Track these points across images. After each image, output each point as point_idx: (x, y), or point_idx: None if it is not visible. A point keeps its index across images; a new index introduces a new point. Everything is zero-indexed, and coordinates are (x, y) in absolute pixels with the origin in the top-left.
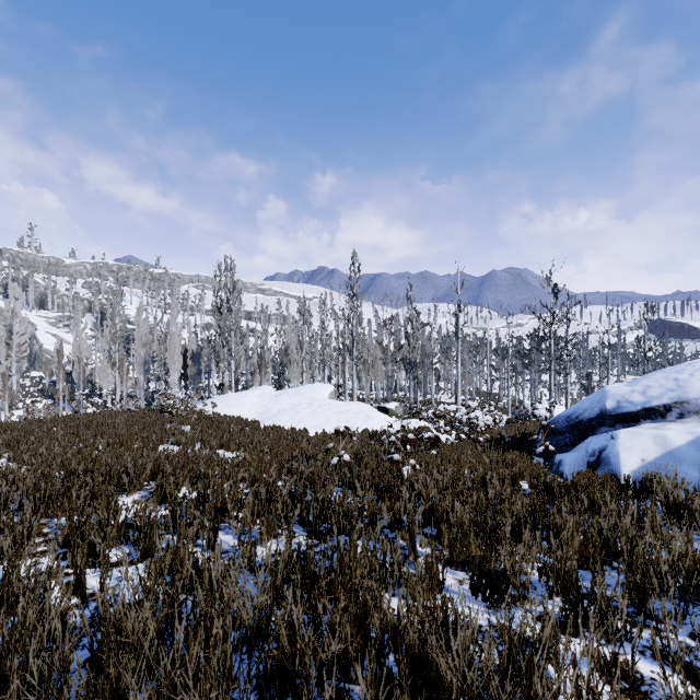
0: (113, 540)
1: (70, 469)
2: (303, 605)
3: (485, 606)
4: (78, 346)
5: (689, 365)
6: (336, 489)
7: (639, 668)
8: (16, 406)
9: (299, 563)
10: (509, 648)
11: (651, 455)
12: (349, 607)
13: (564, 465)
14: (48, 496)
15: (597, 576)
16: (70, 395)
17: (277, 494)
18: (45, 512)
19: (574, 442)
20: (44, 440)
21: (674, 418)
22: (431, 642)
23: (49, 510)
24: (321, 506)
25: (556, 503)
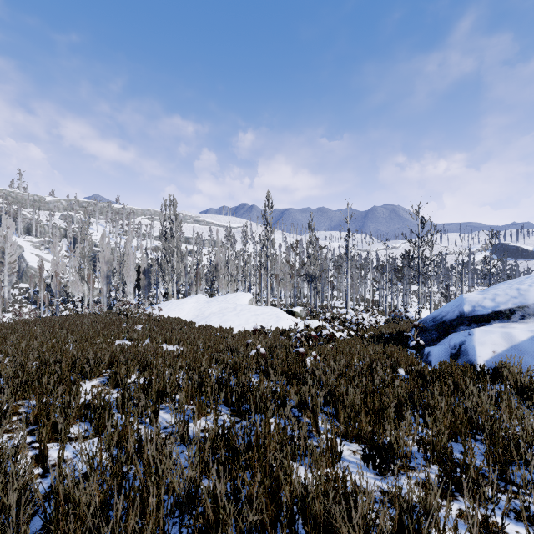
0: (73, 419)
1: (43, 360)
2: (226, 474)
3: (375, 473)
4: (55, 263)
5: (528, 278)
6: (254, 375)
7: (505, 529)
8: (8, 310)
9: (223, 440)
10: (398, 514)
11: (500, 348)
12: (264, 480)
13: (432, 356)
14: (24, 382)
15: (468, 450)
16: (49, 301)
17: (207, 380)
18: (21, 395)
19: (439, 338)
20: (26, 336)
21: (517, 319)
22: (334, 511)
23: (25, 393)
24: (241, 390)
25: (428, 387)
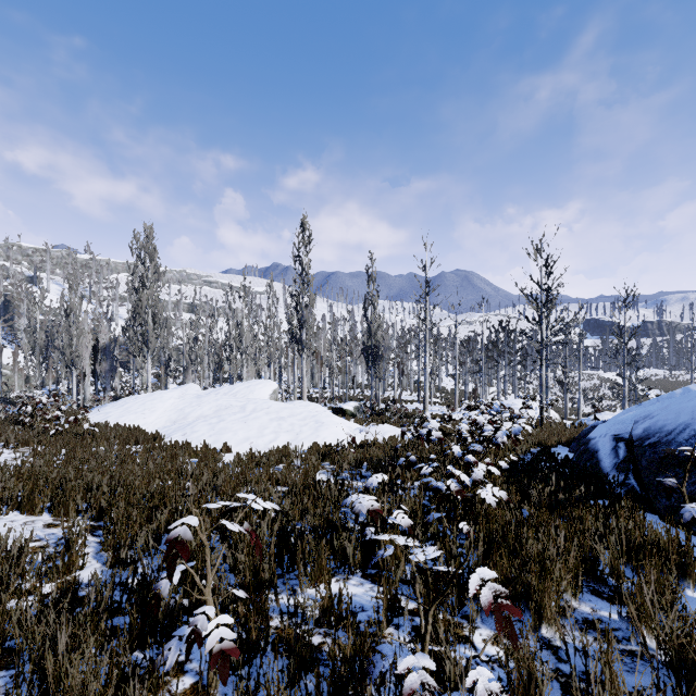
0: None
1: None
2: None
3: None
4: None
5: None
6: None
7: None
8: None
9: None
10: None
11: None
12: None
13: None
14: None
15: None
16: None
17: None
18: None
19: None
20: None
21: None
22: None
23: None
24: None
25: None
